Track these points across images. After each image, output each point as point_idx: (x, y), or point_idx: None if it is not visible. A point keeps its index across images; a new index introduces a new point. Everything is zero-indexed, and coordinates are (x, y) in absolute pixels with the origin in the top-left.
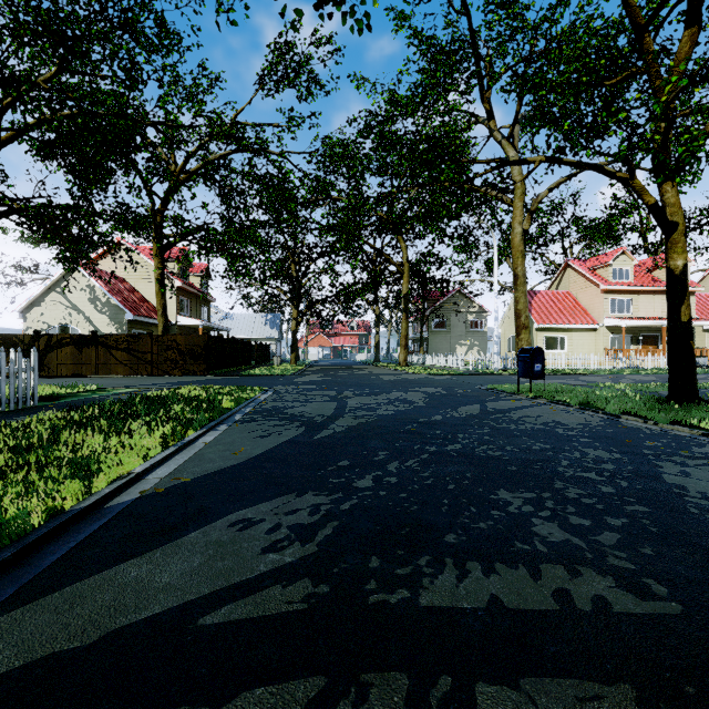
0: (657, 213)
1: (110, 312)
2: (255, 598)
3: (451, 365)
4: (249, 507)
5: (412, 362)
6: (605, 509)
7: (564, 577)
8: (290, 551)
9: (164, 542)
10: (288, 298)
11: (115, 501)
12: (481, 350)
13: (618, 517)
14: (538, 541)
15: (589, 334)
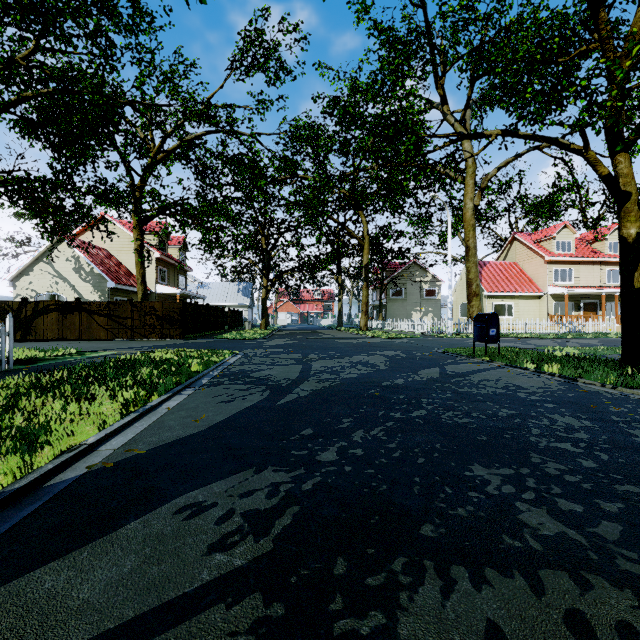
0: (610, 183)
1: (93, 281)
2: (190, 627)
3: (408, 329)
4: (202, 487)
5: (372, 327)
6: (593, 489)
7: (572, 591)
8: (241, 549)
9: (96, 535)
10: (259, 268)
11: (58, 478)
12: (434, 316)
13: (612, 501)
14: (529, 534)
15: (535, 301)
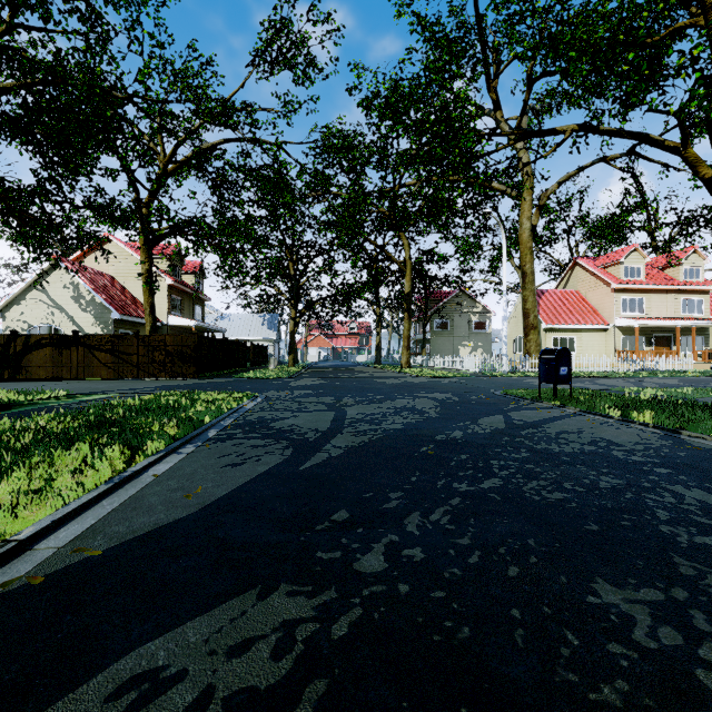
0: None
1: (95, 311)
2: None
3: (456, 367)
4: (168, 632)
5: (414, 364)
6: None
7: None
8: None
9: None
10: (286, 297)
11: None
12: (485, 352)
13: None
14: None
15: (600, 334)
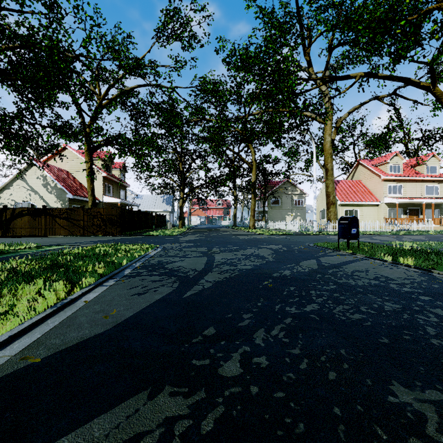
0: None
1: (56, 193)
2: None
3: (284, 228)
4: (79, 428)
5: (258, 226)
6: None
7: None
8: None
9: None
10: (177, 185)
11: None
12: (302, 219)
13: None
14: None
15: (374, 208)
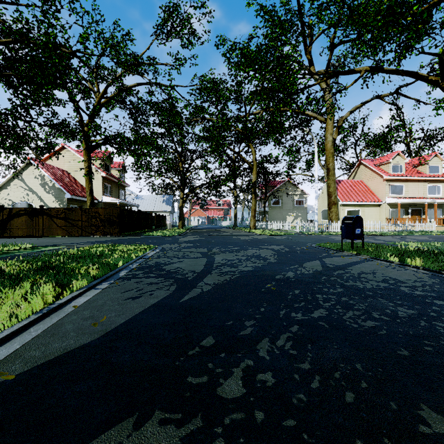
0: None
1: (55, 193)
2: None
3: (285, 228)
4: None
5: (258, 227)
6: None
7: None
8: None
9: None
10: (177, 185)
11: None
12: (302, 219)
13: None
14: None
15: (376, 208)
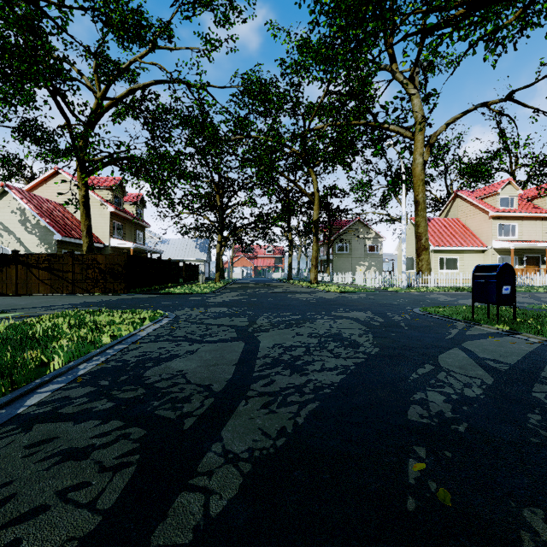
0: None
1: (39, 234)
2: None
3: (357, 282)
4: None
5: (320, 280)
6: None
7: None
8: None
9: None
10: (213, 224)
11: None
12: (377, 270)
13: None
14: None
15: (479, 255)
